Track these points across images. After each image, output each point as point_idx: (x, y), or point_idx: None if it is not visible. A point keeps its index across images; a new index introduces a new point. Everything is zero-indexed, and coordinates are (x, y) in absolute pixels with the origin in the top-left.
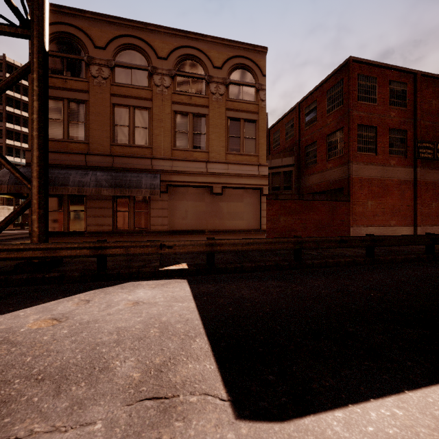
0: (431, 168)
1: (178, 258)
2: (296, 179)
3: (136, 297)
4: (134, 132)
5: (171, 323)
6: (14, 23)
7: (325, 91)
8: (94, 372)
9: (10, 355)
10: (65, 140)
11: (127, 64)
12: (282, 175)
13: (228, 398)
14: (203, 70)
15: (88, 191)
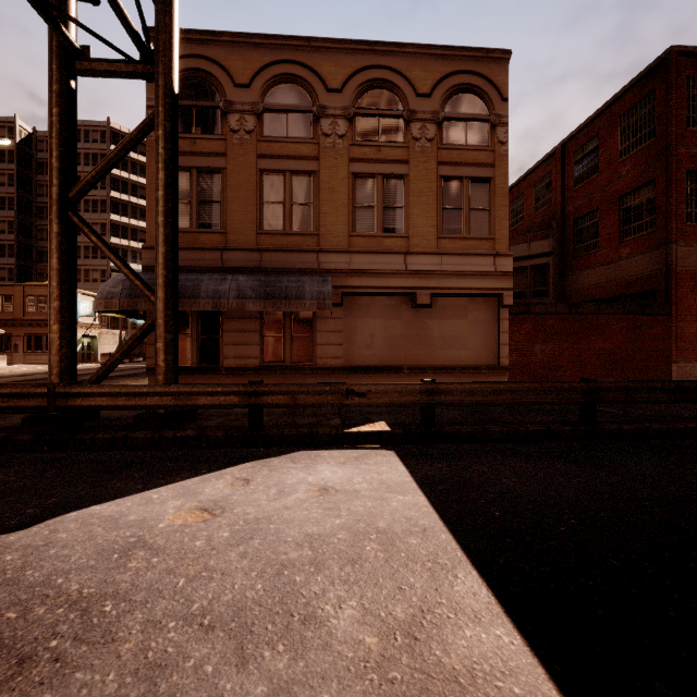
0: None
1: (368, 413)
2: (557, 278)
3: (321, 478)
4: (291, 212)
5: (397, 534)
6: (132, 58)
7: (616, 117)
8: (293, 624)
9: (152, 571)
10: (194, 231)
11: (281, 107)
12: (529, 271)
13: None
14: (399, 103)
15: (226, 306)
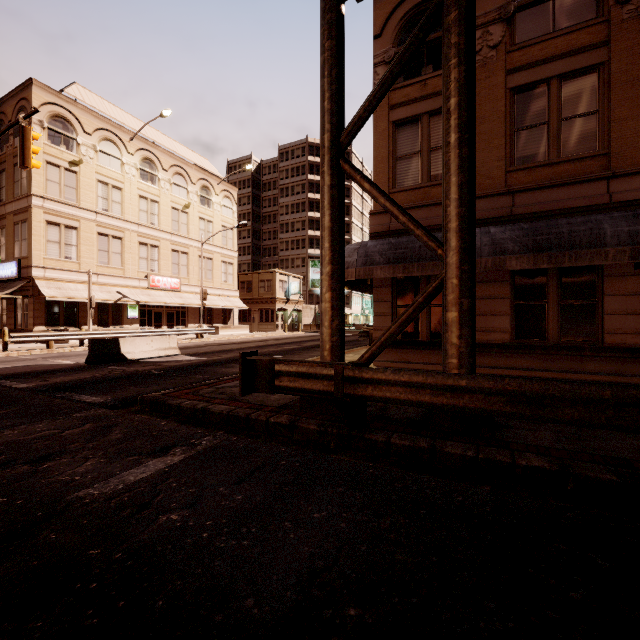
0: None
1: None
2: None
3: None
4: (558, 132)
5: None
6: None
7: None
8: None
9: None
10: (424, 186)
11: None
12: None
13: None
14: None
15: (477, 266)
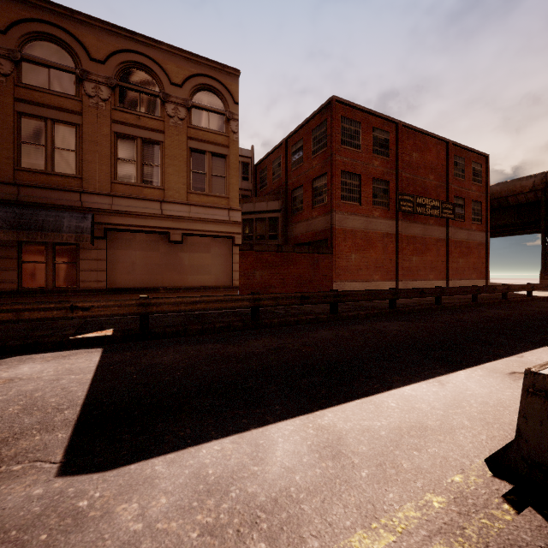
0: (412, 222)
1: (107, 324)
2: (283, 227)
3: (15, 373)
4: (53, 155)
5: (44, 398)
6: None
7: (311, 130)
8: None
9: None
10: None
11: (42, 61)
12: (267, 221)
13: (61, 460)
14: (157, 86)
15: None
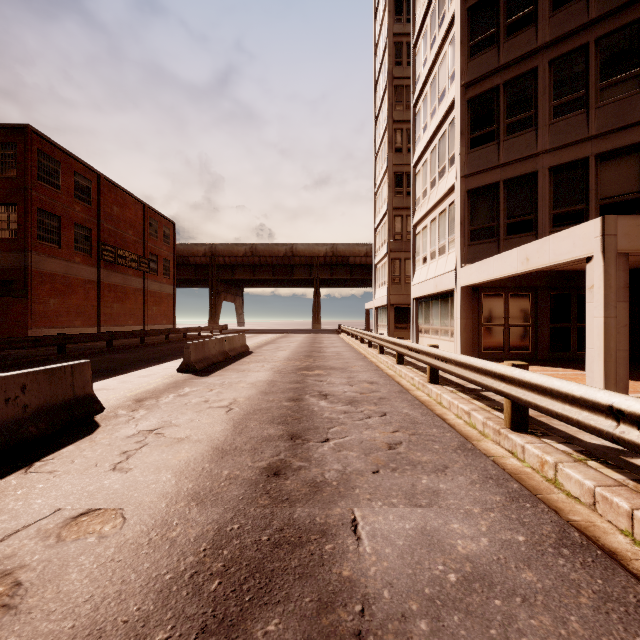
0: (114, 271)
1: None
2: None
3: None
4: None
5: None
6: None
7: None
8: None
9: None
10: None
11: None
12: None
13: None
14: None
15: None
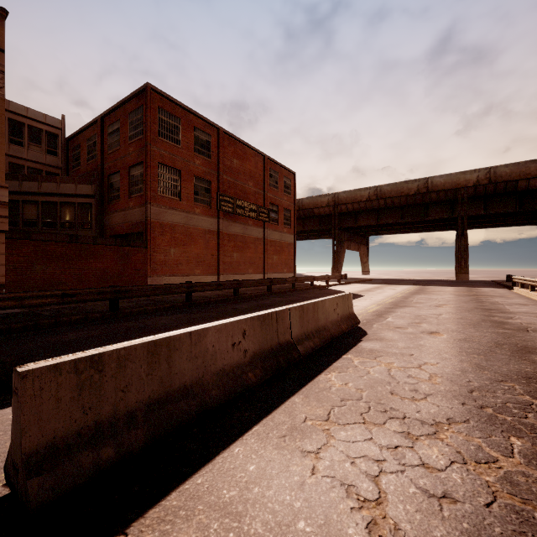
0: (233, 221)
1: None
2: (98, 215)
3: None
4: None
5: None
6: None
7: (128, 113)
8: None
9: None
10: None
11: None
12: (77, 207)
13: None
14: None
15: None
